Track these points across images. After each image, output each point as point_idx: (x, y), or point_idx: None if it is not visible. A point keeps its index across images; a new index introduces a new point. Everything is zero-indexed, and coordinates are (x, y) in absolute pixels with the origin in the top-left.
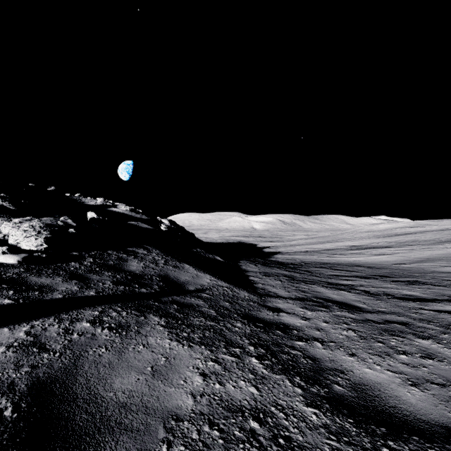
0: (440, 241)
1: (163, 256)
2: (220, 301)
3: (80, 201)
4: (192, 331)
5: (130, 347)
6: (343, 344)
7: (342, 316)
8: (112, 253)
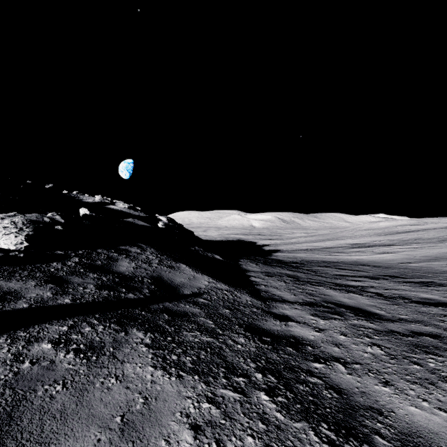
0: (445, 239)
1: (157, 255)
2: (219, 307)
3: (78, 198)
4: (184, 352)
5: (97, 382)
6: (371, 366)
7: (361, 326)
8: (102, 252)
